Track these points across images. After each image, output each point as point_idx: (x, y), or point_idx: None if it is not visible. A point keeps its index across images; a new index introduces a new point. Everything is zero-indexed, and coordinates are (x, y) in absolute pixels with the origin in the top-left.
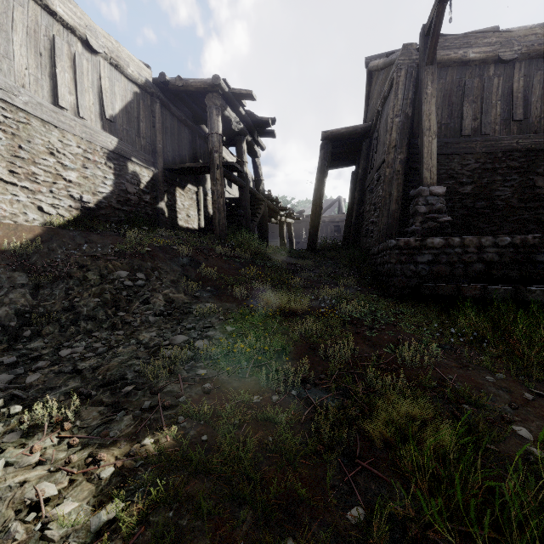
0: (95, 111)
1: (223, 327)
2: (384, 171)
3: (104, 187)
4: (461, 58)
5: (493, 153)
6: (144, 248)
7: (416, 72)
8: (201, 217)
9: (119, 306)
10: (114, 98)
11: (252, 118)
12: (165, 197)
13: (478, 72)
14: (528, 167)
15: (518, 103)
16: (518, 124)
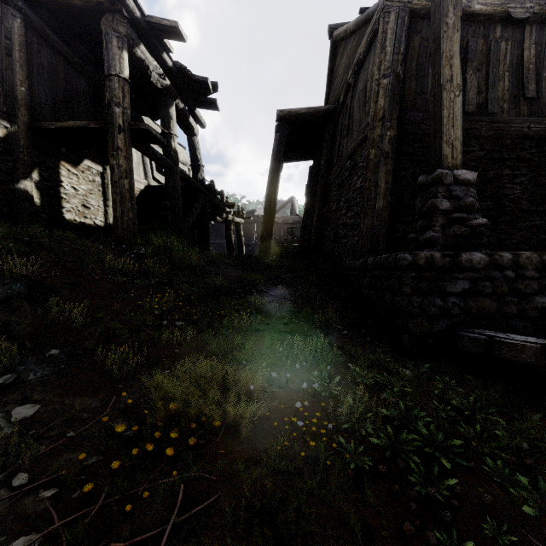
0: None
1: None
2: (367, 152)
3: None
4: (465, 8)
5: (501, 138)
6: None
7: (408, 19)
8: (109, 209)
9: None
10: None
11: (185, 76)
12: (34, 174)
13: (483, 32)
14: (539, 159)
15: (529, 76)
16: (528, 104)
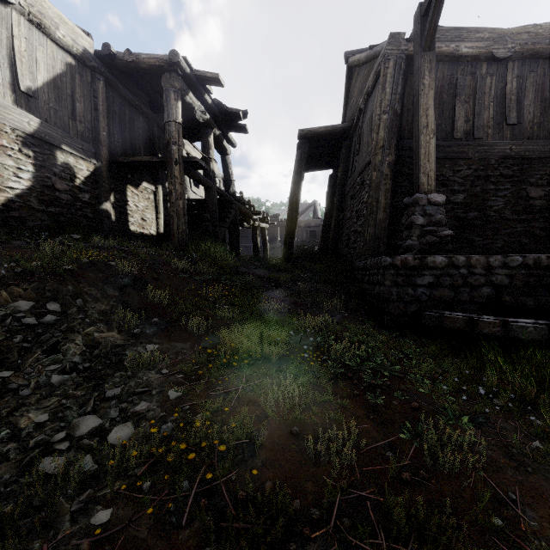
0: (3, 79)
1: (164, 391)
2: (370, 174)
3: (18, 181)
4: (453, 52)
5: (486, 159)
6: (62, 267)
7: (405, 64)
8: (159, 220)
9: (5, 360)
10: (35, 66)
11: (221, 109)
12: (111, 197)
13: (471, 69)
14: (521, 175)
15: (511, 105)
16: (511, 129)
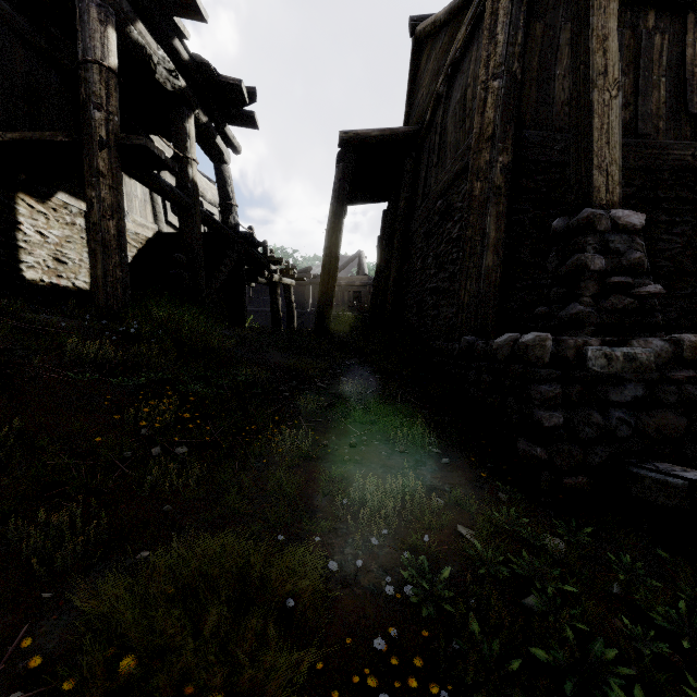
0: None
1: None
2: (470, 186)
3: None
4: None
5: (655, 170)
6: None
7: None
8: None
9: None
10: None
11: (208, 76)
12: None
13: (631, 19)
14: None
15: (694, 83)
16: (692, 123)
